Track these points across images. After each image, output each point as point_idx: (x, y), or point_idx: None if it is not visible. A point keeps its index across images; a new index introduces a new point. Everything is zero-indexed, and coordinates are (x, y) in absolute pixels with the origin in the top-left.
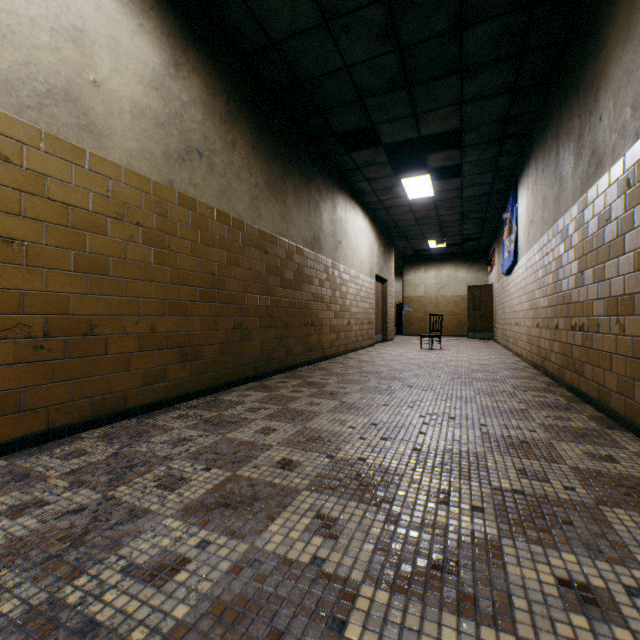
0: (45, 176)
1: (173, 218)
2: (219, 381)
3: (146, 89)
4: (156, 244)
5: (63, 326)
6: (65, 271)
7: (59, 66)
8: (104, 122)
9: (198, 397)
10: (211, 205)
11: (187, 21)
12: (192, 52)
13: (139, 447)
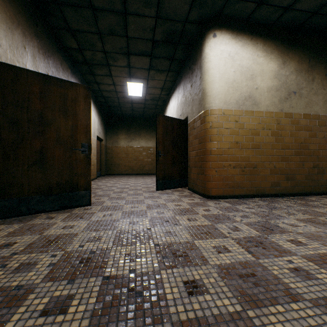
0: (244, 123)
1: (282, 123)
2: (304, 191)
3: (272, 80)
4: (275, 135)
5: (248, 165)
6: (248, 149)
7: (247, 89)
8: (258, 99)
9: (293, 196)
10: (299, 113)
11: (288, 41)
12: (290, 52)
13: (274, 204)
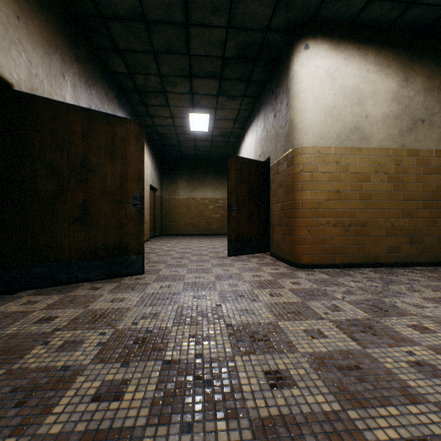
0: (348, 164)
1: (403, 164)
2: (436, 259)
3: (388, 104)
4: (393, 181)
5: (354, 223)
6: (354, 200)
7: (352, 118)
8: (369, 131)
9: (420, 266)
10: (430, 149)
11: (412, 49)
12: (416, 64)
13: (391, 277)
